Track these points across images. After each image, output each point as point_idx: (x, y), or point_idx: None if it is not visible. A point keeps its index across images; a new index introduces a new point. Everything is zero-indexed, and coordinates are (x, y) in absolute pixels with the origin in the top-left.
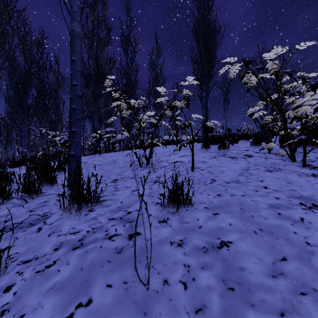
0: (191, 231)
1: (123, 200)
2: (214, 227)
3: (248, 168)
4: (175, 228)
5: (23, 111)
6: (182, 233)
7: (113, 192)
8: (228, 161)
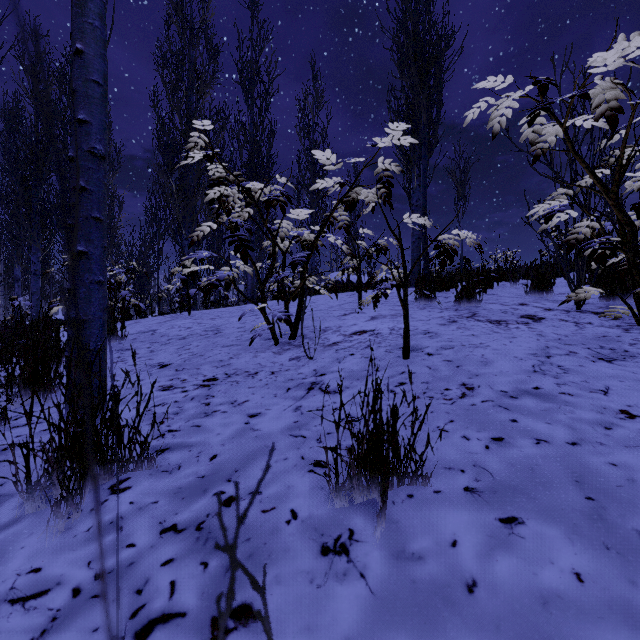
0: (439, 607)
1: (220, 449)
2: (526, 593)
3: (548, 351)
4: (381, 586)
5: (32, 220)
6: (410, 621)
7: (197, 420)
8: (490, 332)
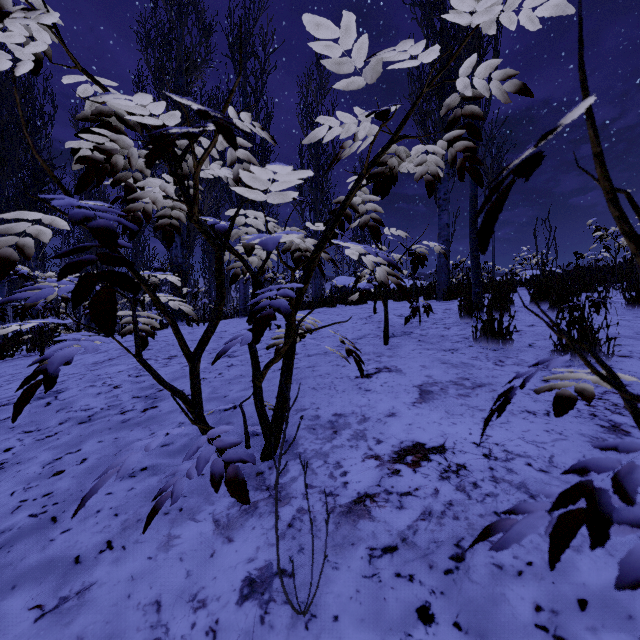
0: None
1: None
2: None
3: None
4: None
5: None
6: None
7: None
8: None
